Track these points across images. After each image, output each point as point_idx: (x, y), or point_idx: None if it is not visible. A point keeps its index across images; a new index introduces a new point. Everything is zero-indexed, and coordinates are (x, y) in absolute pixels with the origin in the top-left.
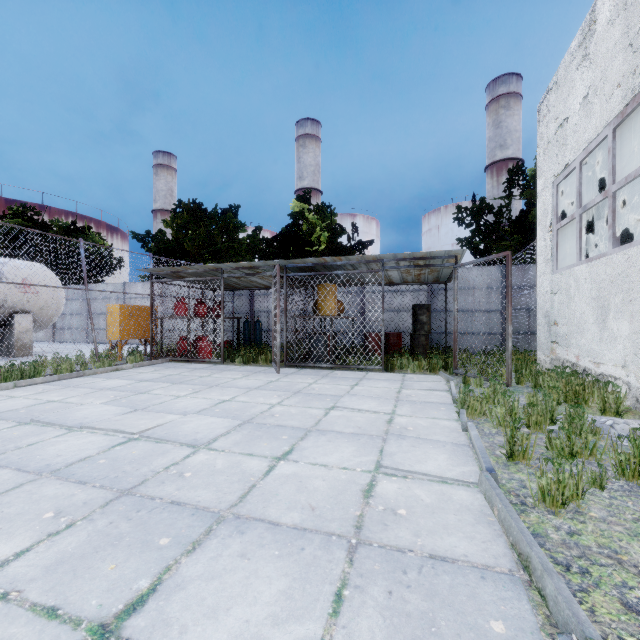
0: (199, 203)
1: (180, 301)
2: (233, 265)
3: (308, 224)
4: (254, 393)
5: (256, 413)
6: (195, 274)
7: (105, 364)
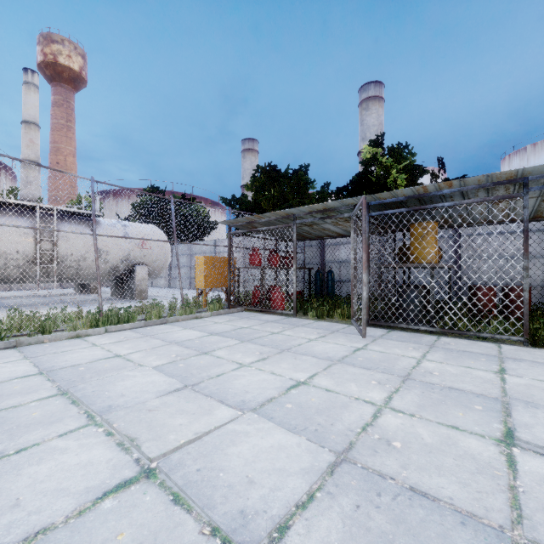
0: (274, 166)
1: (254, 251)
2: (306, 209)
3: (381, 168)
4: (339, 371)
5: (354, 428)
6: (268, 224)
7: (187, 312)
